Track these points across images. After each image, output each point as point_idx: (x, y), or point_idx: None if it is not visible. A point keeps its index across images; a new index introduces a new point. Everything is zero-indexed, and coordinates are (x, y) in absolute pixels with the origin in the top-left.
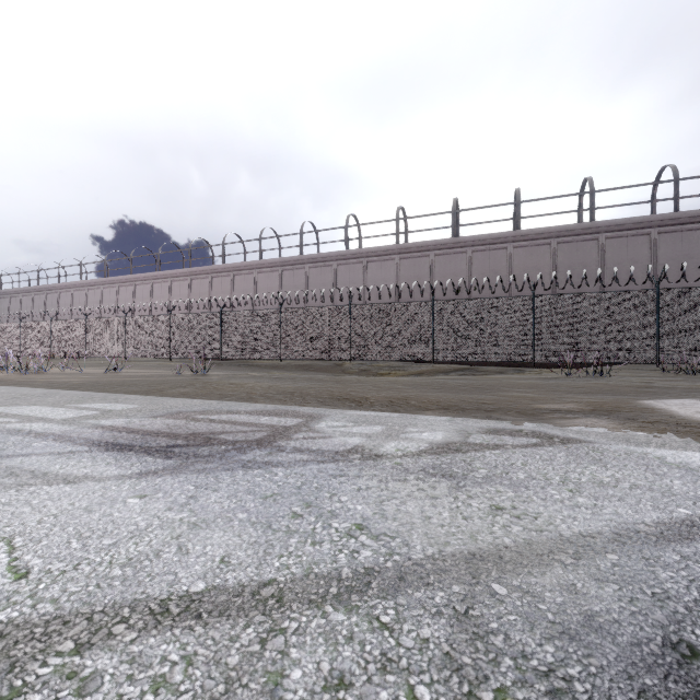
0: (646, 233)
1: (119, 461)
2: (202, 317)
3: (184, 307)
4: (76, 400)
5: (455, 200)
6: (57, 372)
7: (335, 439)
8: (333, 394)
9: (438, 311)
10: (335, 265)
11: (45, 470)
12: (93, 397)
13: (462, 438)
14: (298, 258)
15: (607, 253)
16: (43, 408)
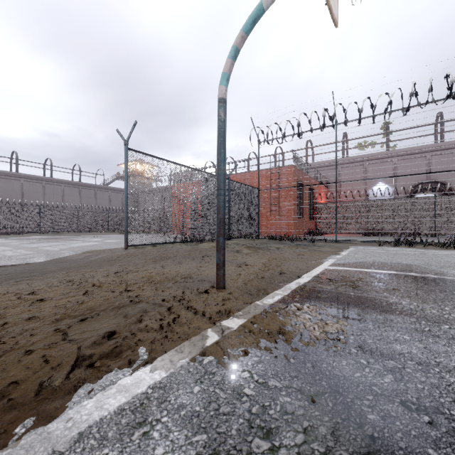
0: (41, 182)
1: None
2: None
3: None
4: None
5: None
6: None
7: None
8: None
9: None
10: None
11: None
12: None
13: None
14: None
15: (25, 187)
16: None
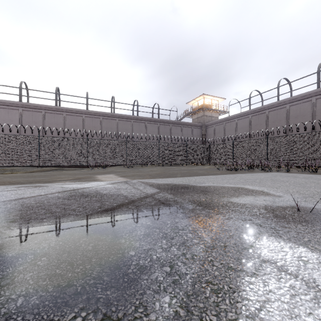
0: (130, 121)
1: None
2: None
3: None
4: None
5: (57, 88)
6: None
7: None
8: None
9: (42, 141)
10: None
11: None
12: None
13: (2, 190)
14: None
15: (119, 125)
16: None
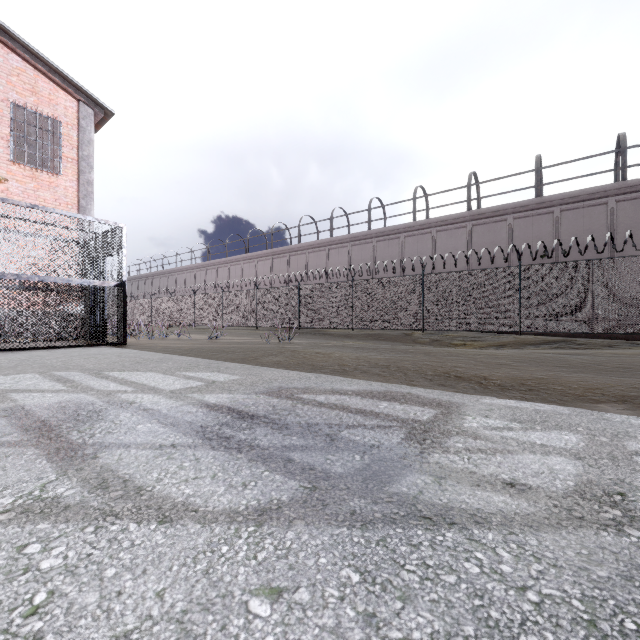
0: None
1: (227, 472)
2: (283, 291)
3: (267, 283)
4: (184, 368)
5: (538, 157)
6: (173, 338)
7: (521, 456)
8: (436, 370)
9: (525, 277)
10: (402, 237)
11: (139, 482)
12: (198, 364)
13: None
14: (366, 233)
15: None
16: (156, 375)
